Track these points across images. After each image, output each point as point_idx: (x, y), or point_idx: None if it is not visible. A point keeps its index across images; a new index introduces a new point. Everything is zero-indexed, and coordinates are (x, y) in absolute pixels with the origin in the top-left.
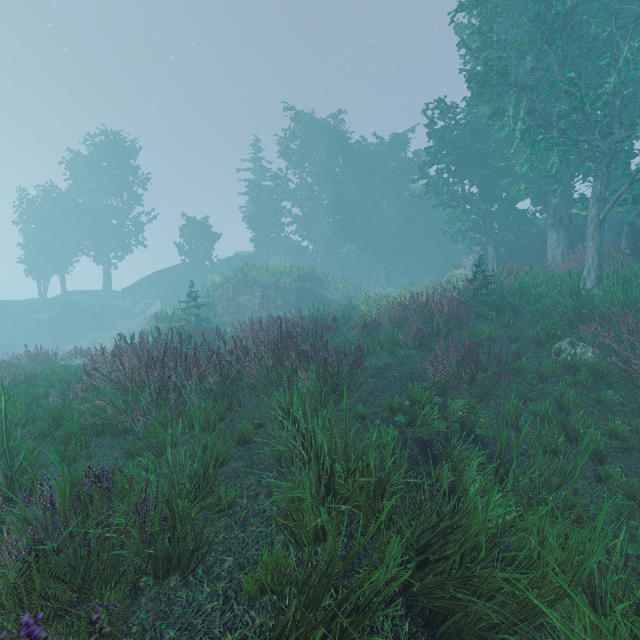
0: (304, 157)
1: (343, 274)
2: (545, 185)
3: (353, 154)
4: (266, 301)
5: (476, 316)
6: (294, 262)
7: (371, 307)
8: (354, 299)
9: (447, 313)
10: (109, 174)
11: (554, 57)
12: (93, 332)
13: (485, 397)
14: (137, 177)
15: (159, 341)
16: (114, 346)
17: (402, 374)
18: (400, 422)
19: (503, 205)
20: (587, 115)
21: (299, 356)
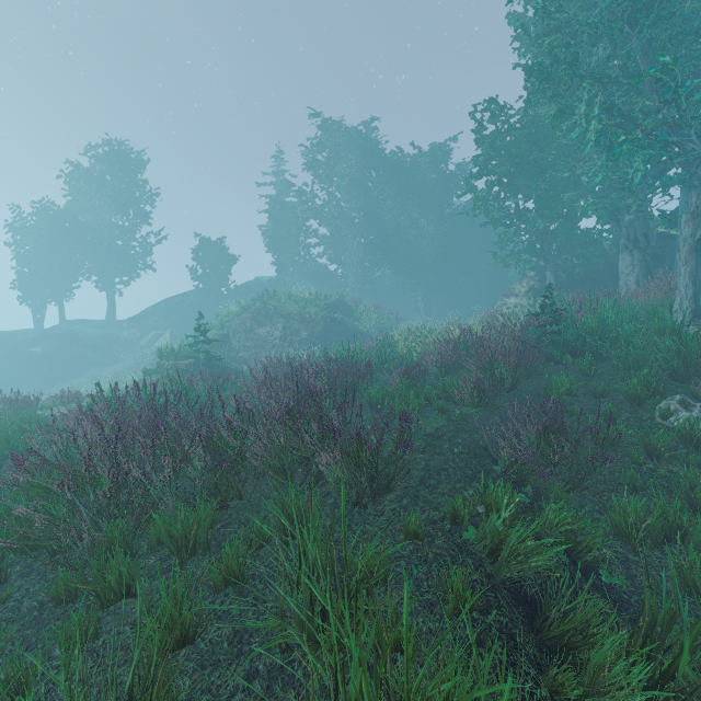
0: (332, 170)
1: (376, 302)
2: (617, 199)
3: (387, 167)
4: (288, 334)
5: (544, 359)
6: (321, 288)
7: (411, 344)
8: (389, 331)
9: (514, 360)
10: (113, 189)
11: (637, 41)
12: (94, 367)
13: (579, 484)
14: (145, 192)
15: (145, 395)
16: (88, 401)
17: (461, 447)
18: (471, 540)
19: (564, 223)
20: (682, 110)
21: (322, 431)
